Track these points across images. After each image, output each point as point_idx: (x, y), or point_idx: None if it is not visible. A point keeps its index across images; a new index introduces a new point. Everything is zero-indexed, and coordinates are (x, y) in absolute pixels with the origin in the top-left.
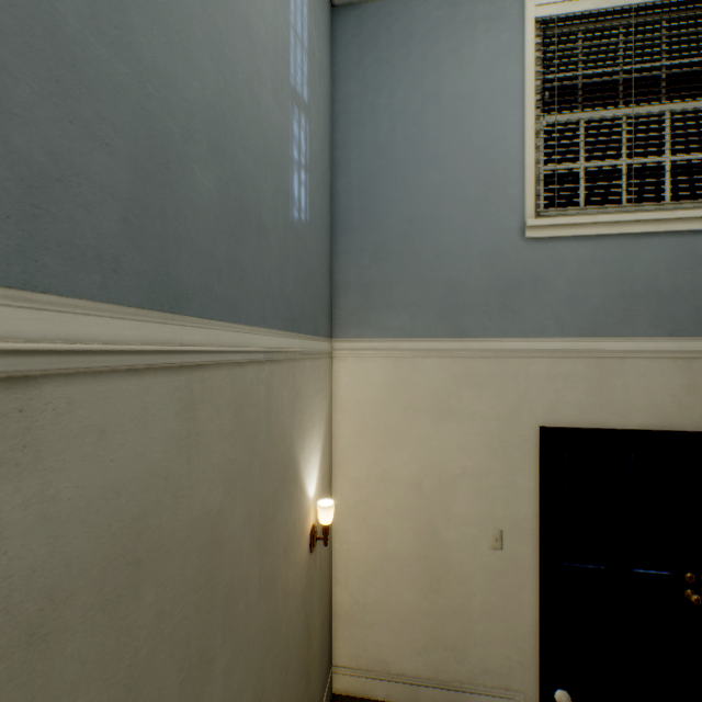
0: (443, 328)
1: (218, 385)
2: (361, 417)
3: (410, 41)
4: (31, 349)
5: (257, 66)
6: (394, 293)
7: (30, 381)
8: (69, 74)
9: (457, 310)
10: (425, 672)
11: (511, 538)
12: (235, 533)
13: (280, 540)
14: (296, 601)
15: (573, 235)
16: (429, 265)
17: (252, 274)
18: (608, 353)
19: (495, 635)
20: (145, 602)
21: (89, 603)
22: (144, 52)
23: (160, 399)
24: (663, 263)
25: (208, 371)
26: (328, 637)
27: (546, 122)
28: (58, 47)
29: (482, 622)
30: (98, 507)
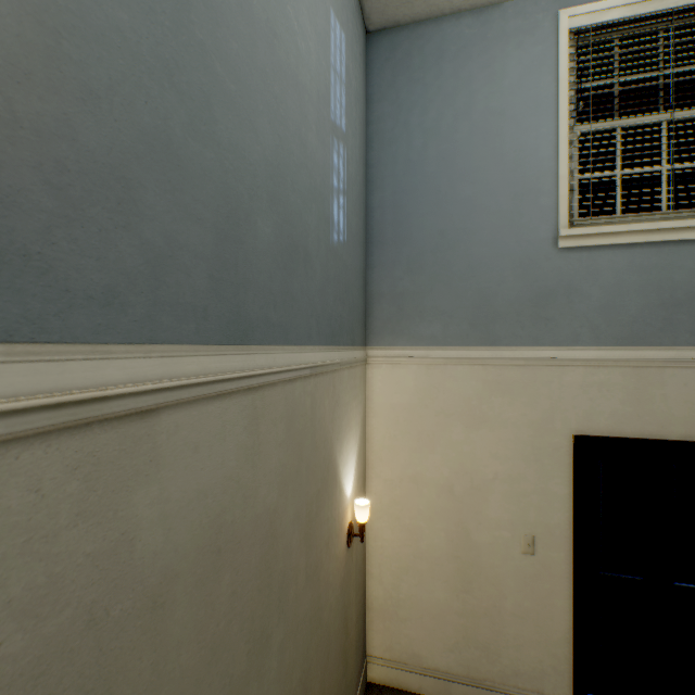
0: (475, 337)
1: (275, 401)
2: (394, 421)
3: (442, 60)
4: (155, 388)
5: (304, 114)
6: (426, 303)
7: (154, 411)
8: (176, 172)
9: (489, 319)
10: (456, 669)
11: (544, 543)
12: (287, 528)
13: (322, 535)
14: (336, 592)
15: (608, 244)
16: (460, 276)
17: (300, 300)
18: (646, 362)
19: (527, 638)
20: (223, 583)
21: (188, 581)
22: (223, 136)
23: (234, 417)
24: None
25: (267, 389)
26: (363, 628)
27: (580, 131)
28: (170, 155)
29: (513, 625)
30: (193, 506)
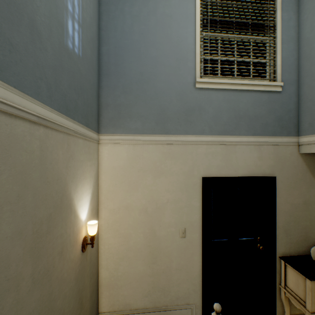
0: (158, 129)
1: None
2: (115, 176)
3: None
4: None
5: None
6: (133, 110)
7: None
8: None
9: (165, 121)
10: (149, 305)
11: (190, 231)
12: (0, 245)
13: (55, 247)
14: (70, 284)
15: (216, 88)
16: (151, 97)
17: (24, 55)
18: (230, 143)
19: (182, 279)
20: None
21: None
22: None
23: None
24: (250, 104)
25: None
26: (96, 298)
27: (205, 34)
28: None
29: (176, 274)
30: None
